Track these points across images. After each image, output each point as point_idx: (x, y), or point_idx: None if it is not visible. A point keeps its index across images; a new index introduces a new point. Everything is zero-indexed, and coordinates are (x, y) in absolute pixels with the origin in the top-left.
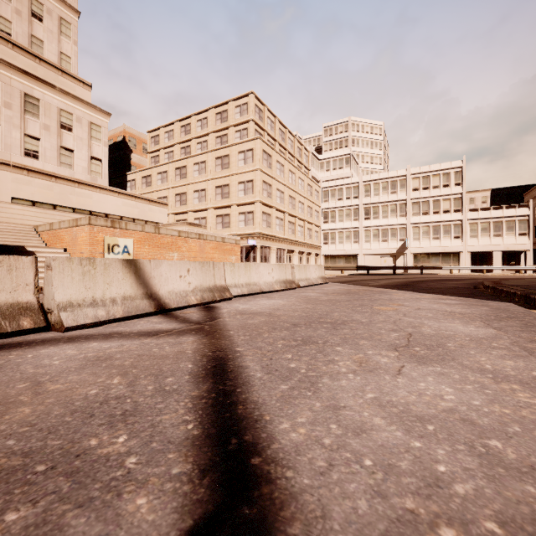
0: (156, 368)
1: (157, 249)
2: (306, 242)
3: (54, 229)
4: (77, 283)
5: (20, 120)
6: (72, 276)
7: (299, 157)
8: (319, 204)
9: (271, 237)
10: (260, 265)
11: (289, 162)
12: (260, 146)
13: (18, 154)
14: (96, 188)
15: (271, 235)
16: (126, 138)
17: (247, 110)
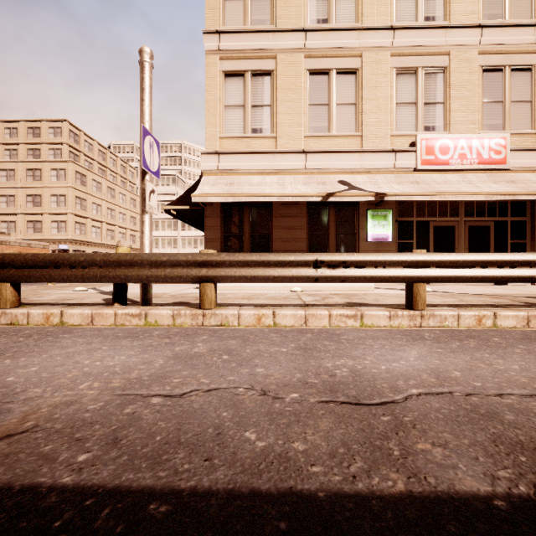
0: None
1: None
2: None
3: None
4: None
5: None
6: None
7: (123, 174)
8: None
9: (86, 242)
10: None
11: (107, 180)
12: (72, 168)
13: None
14: None
15: (86, 241)
16: None
17: (61, 133)
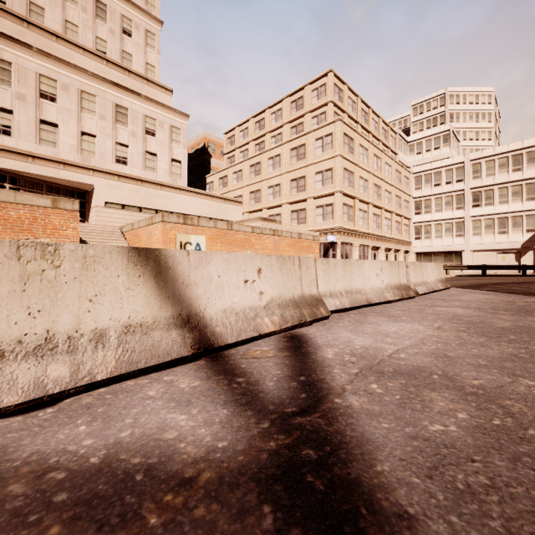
0: None
1: (229, 246)
2: (394, 237)
3: (134, 229)
4: (3, 301)
5: (112, 129)
6: None
7: (384, 140)
8: (409, 193)
9: (353, 232)
10: (365, 263)
11: (374, 145)
12: (340, 128)
13: (110, 161)
14: (176, 190)
15: (353, 230)
16: (206, 144)
17: (325, 91)
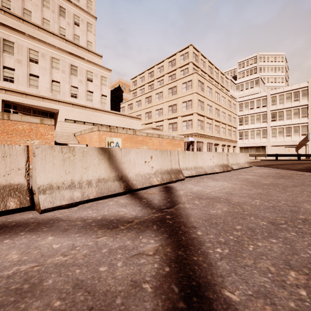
0: None
1: (134, 144)
2: (227, 138)
3: (82, 134)
4: (58, 168)
5: (69, 78)
6: (53, 162)
7: (221, 83)
8: (236, 113)
9: (203, 135)
10: (204, 153)
11: (215, 86)
12: (196, 77)
13: (68, 96)
14: (104, 112)
15: (203, 134)
16: (120, 85)
17: (188, 56)
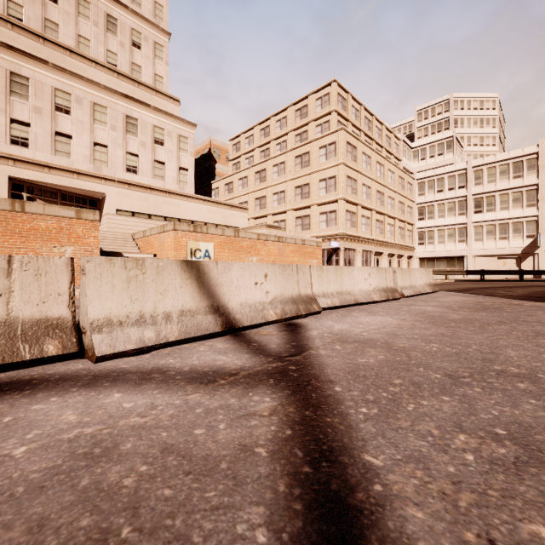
0: (177, 526)
1: (236, 253)
2: (397, 243)
3: (146, 236)
4: (119, 293)
5: (123, 140)
6: (113, 284)
7: (388, 147)
8: (412, 199)
9: (356, 238)
10: (354, 269)
11: (376, 152)
12: (343, 137)
13: (121, 170)
14: (184, 197)
15: (356, 236)
16: (211, 150)
17: (329, 100)
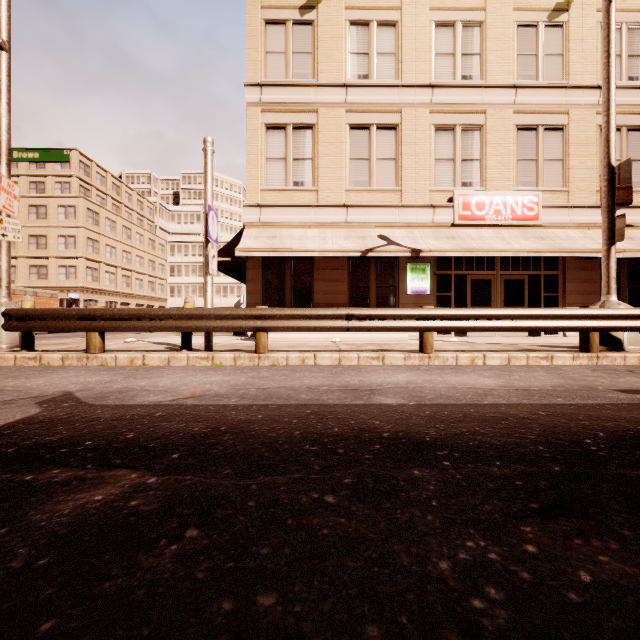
0: None
1: None
2: (147, 295)
3: None
4: None
5: None
6: None
7: (140, 210)
8: (165, 258)
9: (99, 291)
10: None
11: (123, 218)
12: (83, 204)
13: None
14: None
15: (99, 289)
16: None
17: (70, 164)
